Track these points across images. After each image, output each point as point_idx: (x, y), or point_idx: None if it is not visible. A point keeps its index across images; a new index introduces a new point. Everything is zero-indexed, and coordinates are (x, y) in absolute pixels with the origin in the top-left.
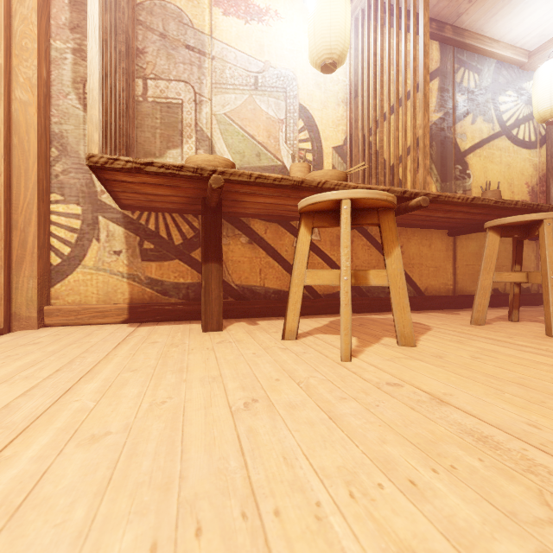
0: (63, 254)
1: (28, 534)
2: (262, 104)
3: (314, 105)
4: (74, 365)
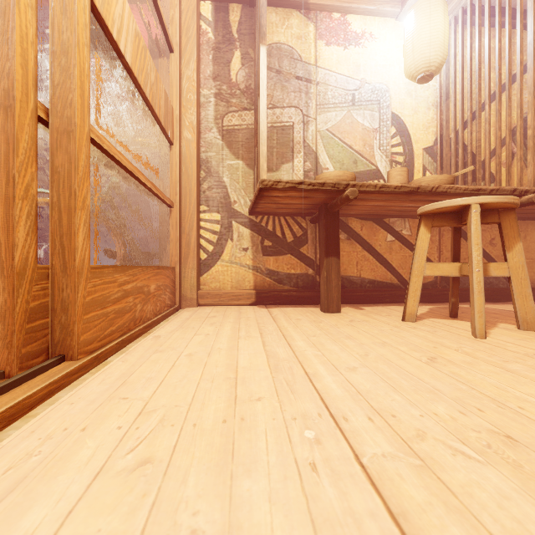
0: (208, 251)
1: (382, 401)
2: (358, 117)
3: (405, 112)
4: (267, 331)
